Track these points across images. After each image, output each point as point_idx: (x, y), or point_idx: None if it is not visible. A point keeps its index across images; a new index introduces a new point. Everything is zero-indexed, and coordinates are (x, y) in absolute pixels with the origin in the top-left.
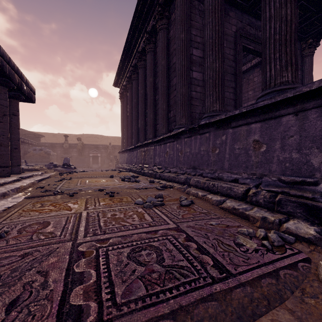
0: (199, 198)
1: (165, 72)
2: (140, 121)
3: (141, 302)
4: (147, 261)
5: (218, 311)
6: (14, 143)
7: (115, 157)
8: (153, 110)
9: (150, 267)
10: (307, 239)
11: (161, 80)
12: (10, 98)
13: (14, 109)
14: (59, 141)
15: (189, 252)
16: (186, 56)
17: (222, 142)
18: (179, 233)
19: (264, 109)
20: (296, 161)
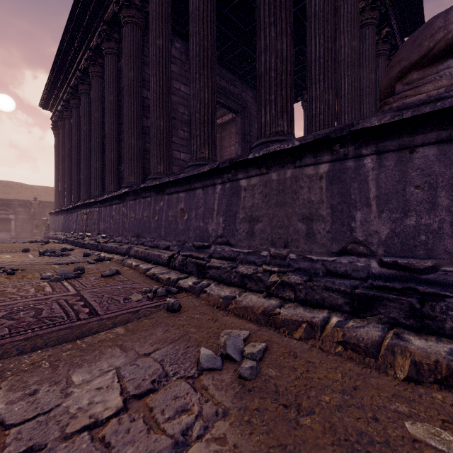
0: (133, 269)
1: (114, 111)
2: (83, 169)
3: (0, 337)
4: (22, 317)
5: (67, 333)
6: None
7: (44, 220)
8: (101, 158)
9: (22, 320)
10: (185, 289)
11: (109, 121)
12: None
13: None
14: None
15: (72, 308)
16: (136, 100)
17: (160, 208)
18: (74, 297)
19: (185, 181)
20: (202, 229)
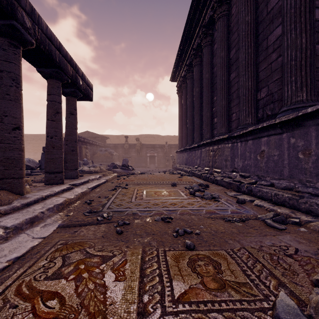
0: None
1: (251, 32)
2: (205, 112)
3: None
4: None
5: None
6: (72, 144)
7: (172, 156)
8: (226, 95)
9: None
10: None
11: (245, 45)
12: (68, 96)
13: (72, 107)
14: (121, 142)
15: None
16: None
17: None
18: None
19: None
20: None
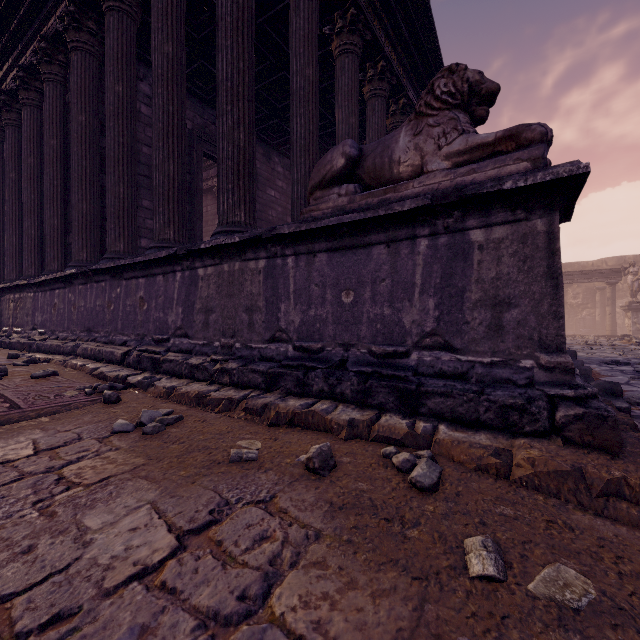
0: (78, 369)
1: (58, 161)
2: (9, 236)
3: None
4: None
5: None
6: None
7: None
8: (38, 222)
9: None
10: (134, 385)
11: (50, 174)
12: None
13: None
14: None
15: None
16: (90, 152)
17: (117, 296)
18: None
19: (144, 265)
20: (162, 320)
